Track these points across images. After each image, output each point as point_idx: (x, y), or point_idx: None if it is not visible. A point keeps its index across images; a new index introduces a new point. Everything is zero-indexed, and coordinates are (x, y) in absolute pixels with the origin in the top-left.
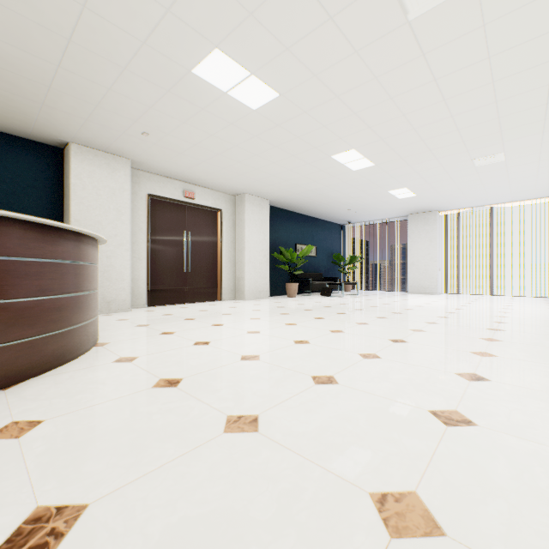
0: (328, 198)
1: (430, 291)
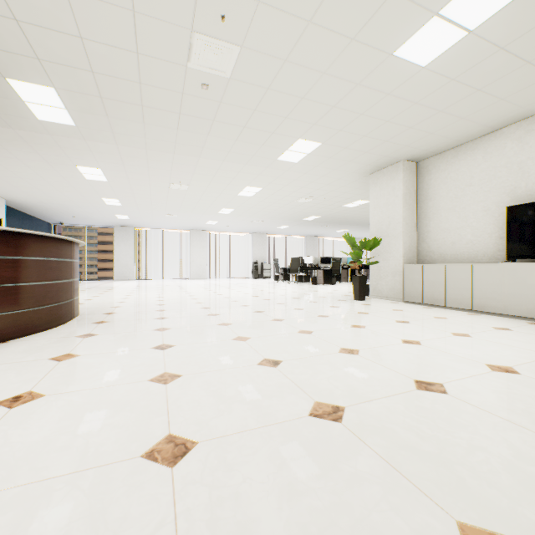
0: (68, 209)
1: (130, 278)
